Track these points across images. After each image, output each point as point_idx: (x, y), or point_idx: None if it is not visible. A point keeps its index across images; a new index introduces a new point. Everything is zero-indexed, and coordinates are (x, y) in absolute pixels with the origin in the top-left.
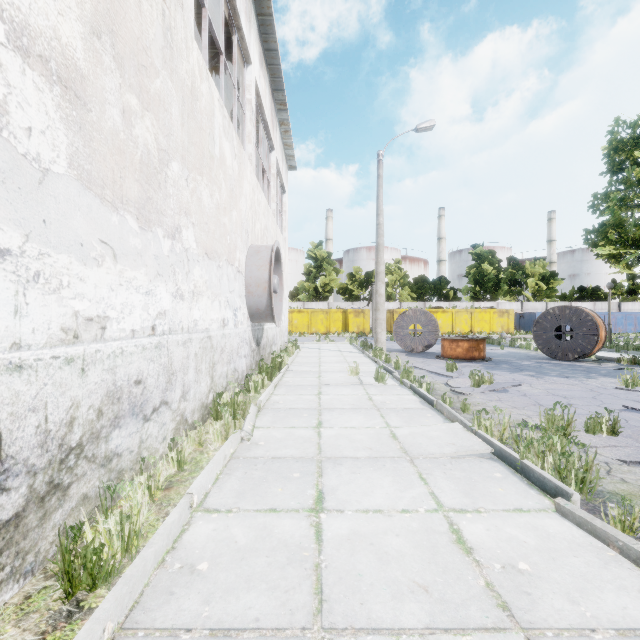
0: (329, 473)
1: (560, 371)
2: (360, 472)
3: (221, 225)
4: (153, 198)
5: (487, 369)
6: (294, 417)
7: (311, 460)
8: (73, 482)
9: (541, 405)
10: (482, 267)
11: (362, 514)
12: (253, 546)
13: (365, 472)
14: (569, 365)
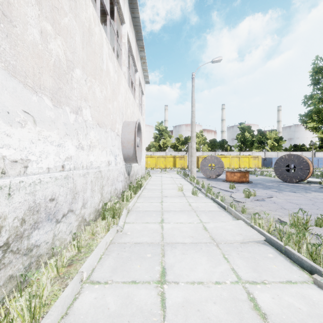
0: (168, 254)
1: (290, 189)
2: (187, 253)
3: (107, 108)
4: (63, 88)
5: (251, 187)
6: (148, 216)
7: (157, 245)
8: (1, 269)
9: (285, 209)
10: (244, 134)
11: (190, 285)
12: (119, 312)
13: (190, 253)
14: (294, 185)
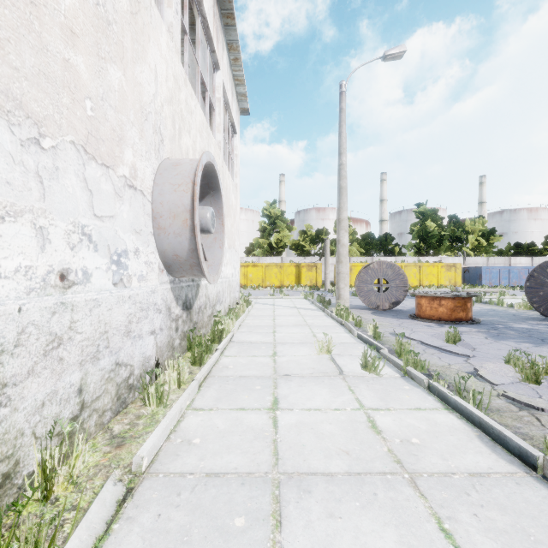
0: None
1: None
2: None
3: (50, 54)
4: None
5: (495, 338)
6: (206, 541)
7: None
8: None
9: None
10: (425, 224)
11: None
12: None
13: None
14: None
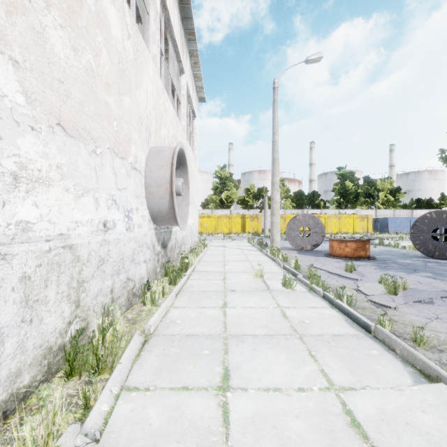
0: None
1: None
2: None
3: (99, 101)
4: None
5: (381, 269)
6: (190, 358)
7: None
8: None
9: None
10: (345, 184)
11: None
12: None
13: None
14: None
